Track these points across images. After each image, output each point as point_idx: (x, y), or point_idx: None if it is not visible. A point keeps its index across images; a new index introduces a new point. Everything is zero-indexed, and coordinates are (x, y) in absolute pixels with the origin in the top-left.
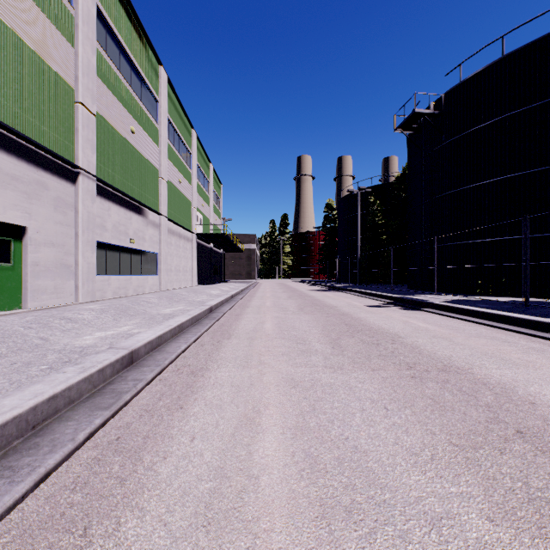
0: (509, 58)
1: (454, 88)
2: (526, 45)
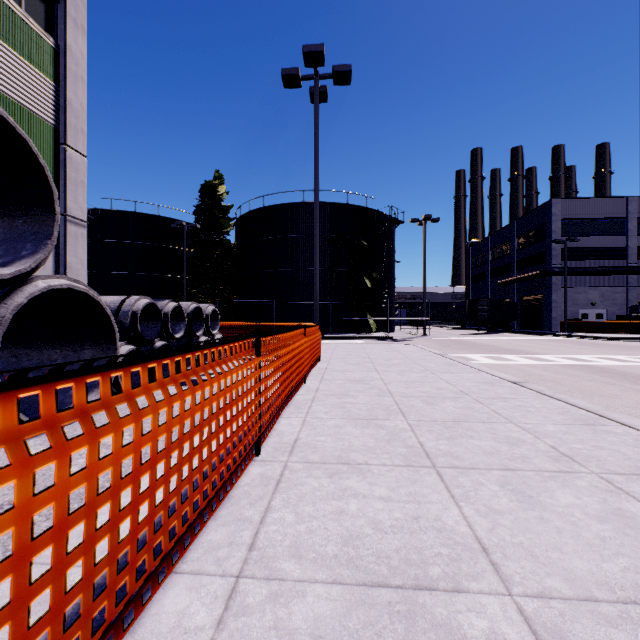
0: (139, 215)
1: (108, 210)
2: (146, 214)
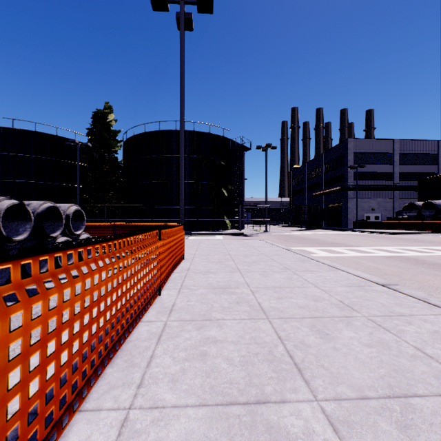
0: (39, 134)
1: (9, 128)
2: (45, 133)
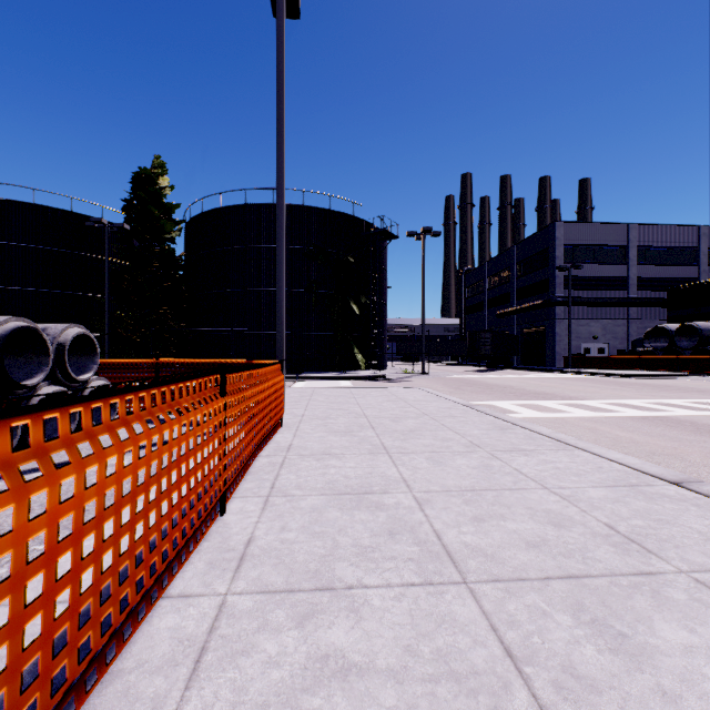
0: (39, 208)
1: None
2: (51, 208)
